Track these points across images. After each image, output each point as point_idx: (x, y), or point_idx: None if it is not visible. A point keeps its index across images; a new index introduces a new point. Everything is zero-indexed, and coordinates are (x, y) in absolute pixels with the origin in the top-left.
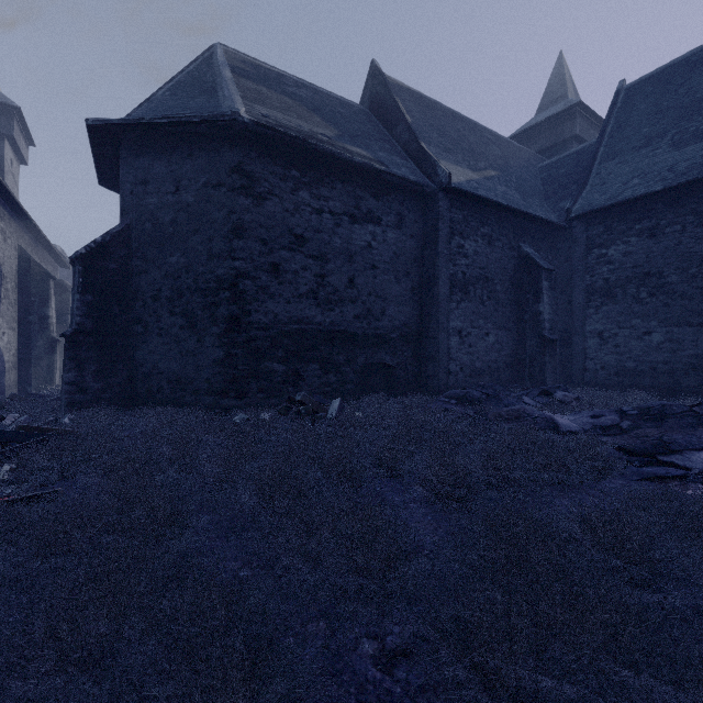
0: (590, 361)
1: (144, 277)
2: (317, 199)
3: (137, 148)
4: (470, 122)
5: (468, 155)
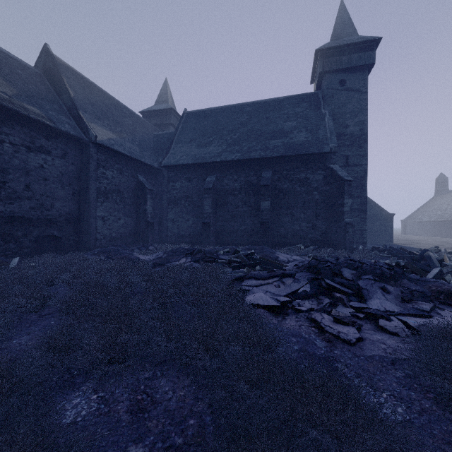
0: (169, 232)
1: None
2: None
3: None
4: (115, 100)
5: (111, 122)
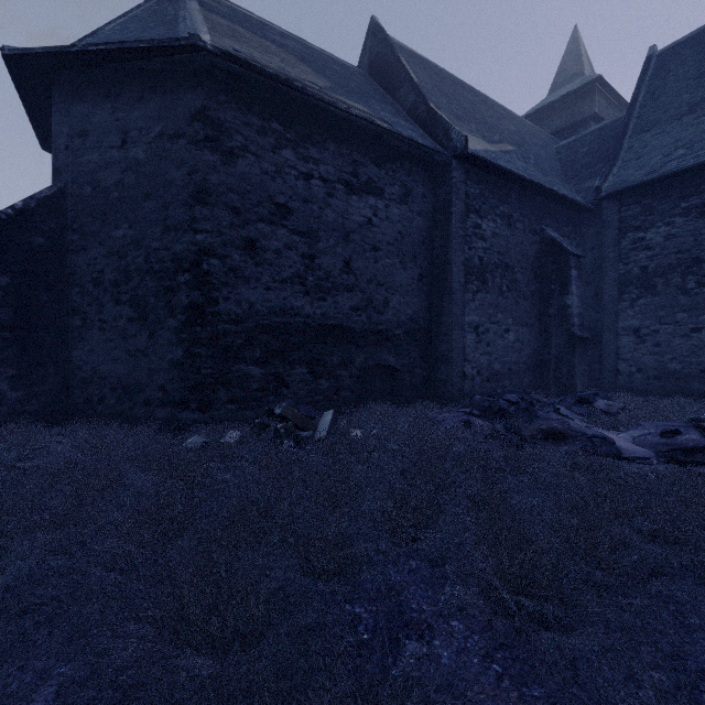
0: (623, 363)
1: (82, 255)
2: (305, 161)
3: (74, 91)
4: (481, 95)
5: (482, 126)
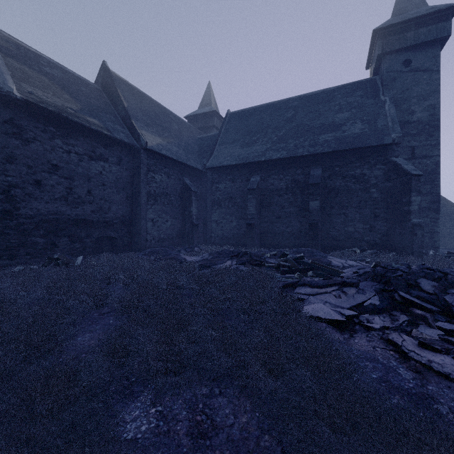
0: (213, 233)
1: None
2: (67, 145)
3: None
4: (163, 108)
5: (159, 128)
